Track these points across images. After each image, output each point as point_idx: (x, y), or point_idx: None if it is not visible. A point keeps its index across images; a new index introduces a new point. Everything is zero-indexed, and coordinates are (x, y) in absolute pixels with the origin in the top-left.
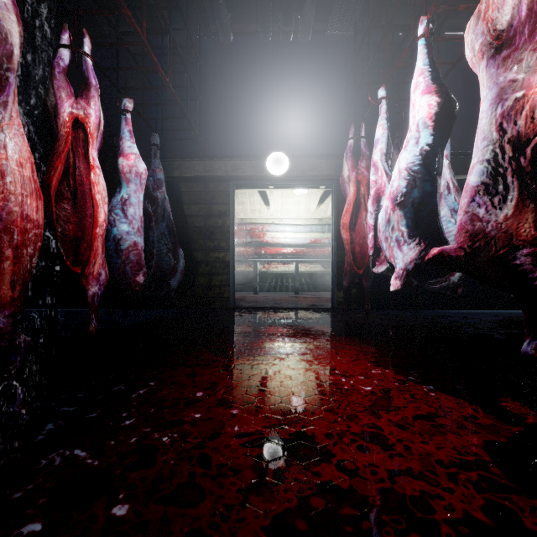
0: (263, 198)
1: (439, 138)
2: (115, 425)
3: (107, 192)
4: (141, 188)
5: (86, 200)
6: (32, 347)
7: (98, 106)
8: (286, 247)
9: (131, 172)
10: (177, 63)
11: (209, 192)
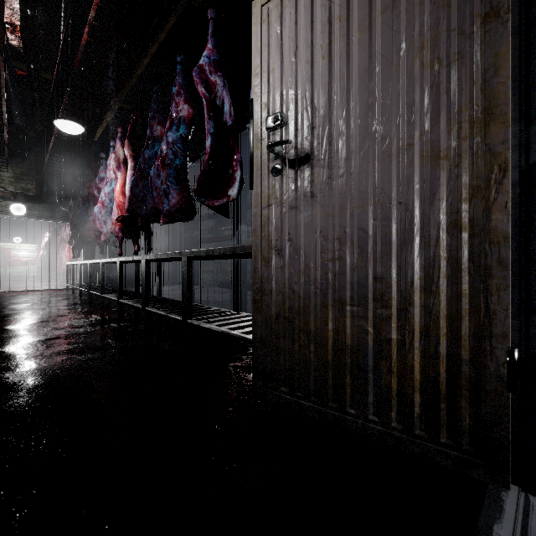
0: None
1: None
2: None
3: None
4: None
5: None
6: None
7: None
8: (23, 258)
9: None
10: None
11: None
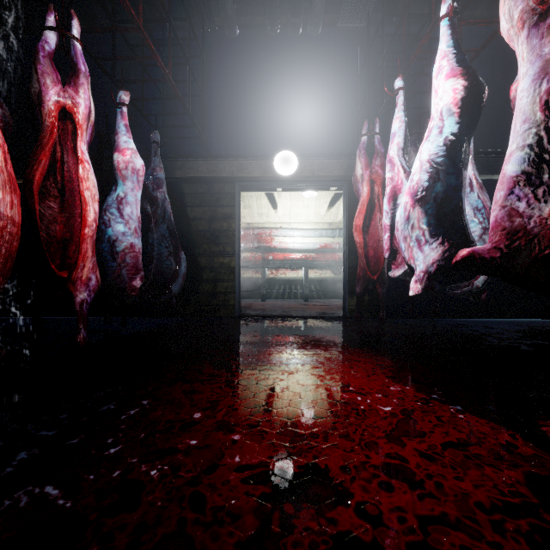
0: (270, 201)
1: (465, 128)
2: (97, 454)
3: (104, 193)
4: (138, 187)
5: (75, 199)
6: (5, 363)
7: (88, 96)
8: (295, 252)
9: (127, 170)
10: (179, 57)
11: (213, 194)
